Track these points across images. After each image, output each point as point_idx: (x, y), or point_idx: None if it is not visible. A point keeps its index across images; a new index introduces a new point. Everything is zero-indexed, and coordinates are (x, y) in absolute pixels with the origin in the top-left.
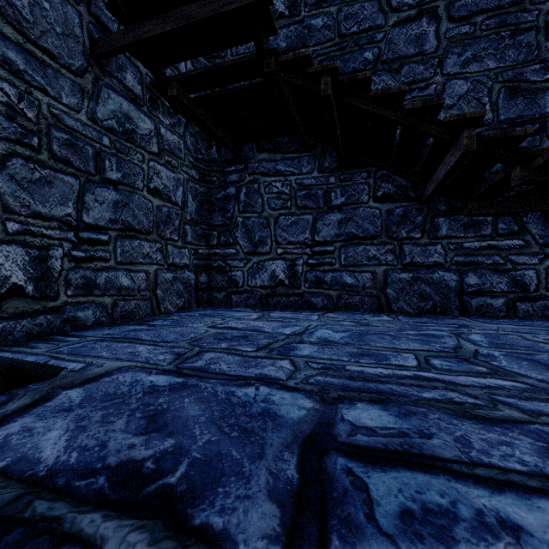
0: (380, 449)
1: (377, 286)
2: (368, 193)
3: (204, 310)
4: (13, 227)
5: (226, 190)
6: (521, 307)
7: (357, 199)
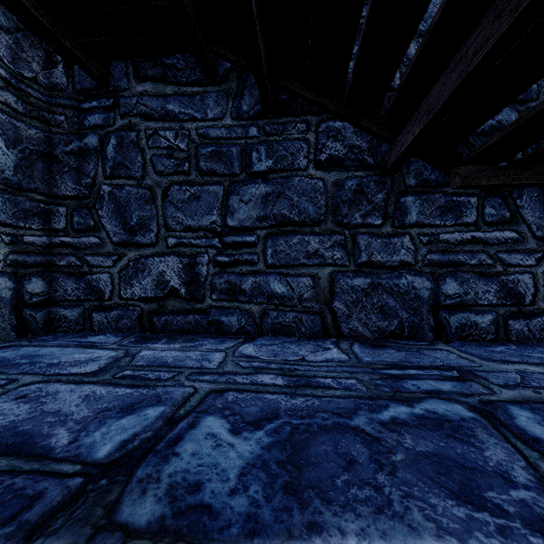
0: None
1: (319, 297)
2: (307, 155)
3: (23, 345)
4: None
5: (82, 138)
6: (515, 326)
7: (290, 163)
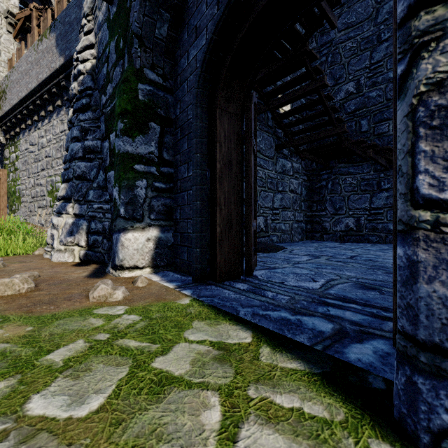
0: (367, 257)
1: None
2: None
3: (310, 241)
4: (261, 211)
5: (320, 183)
6: None
7: None
